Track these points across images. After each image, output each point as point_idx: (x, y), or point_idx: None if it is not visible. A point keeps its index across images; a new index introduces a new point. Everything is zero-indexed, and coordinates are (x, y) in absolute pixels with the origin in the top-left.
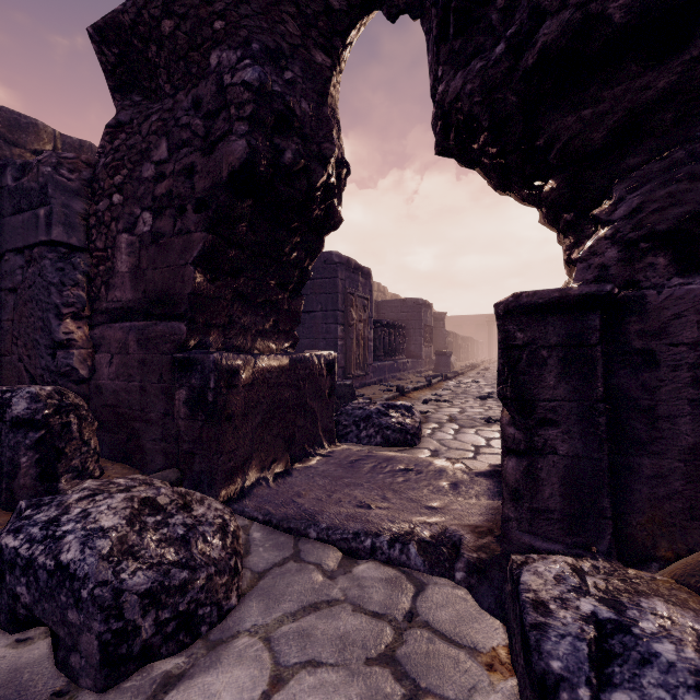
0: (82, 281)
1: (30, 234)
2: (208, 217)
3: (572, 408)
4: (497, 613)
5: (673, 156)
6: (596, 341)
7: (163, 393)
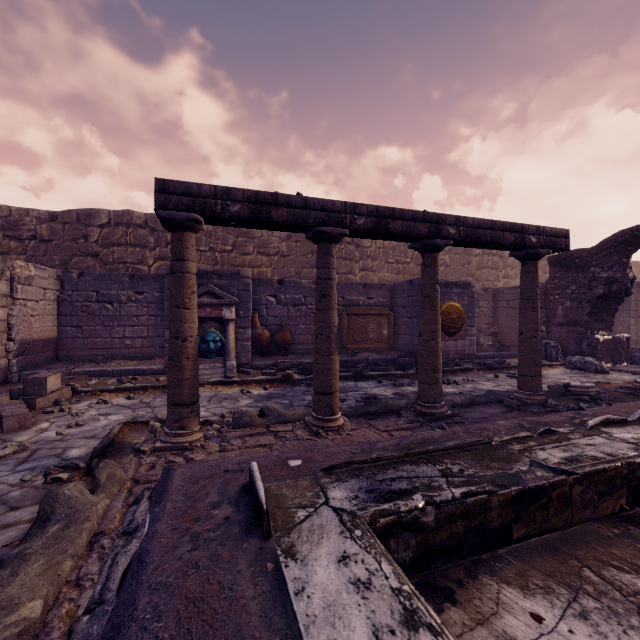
0: (544, 316)
1: None
2: (590, 305)
3: None
4: None
5: None
6: None
7: (575, 344)
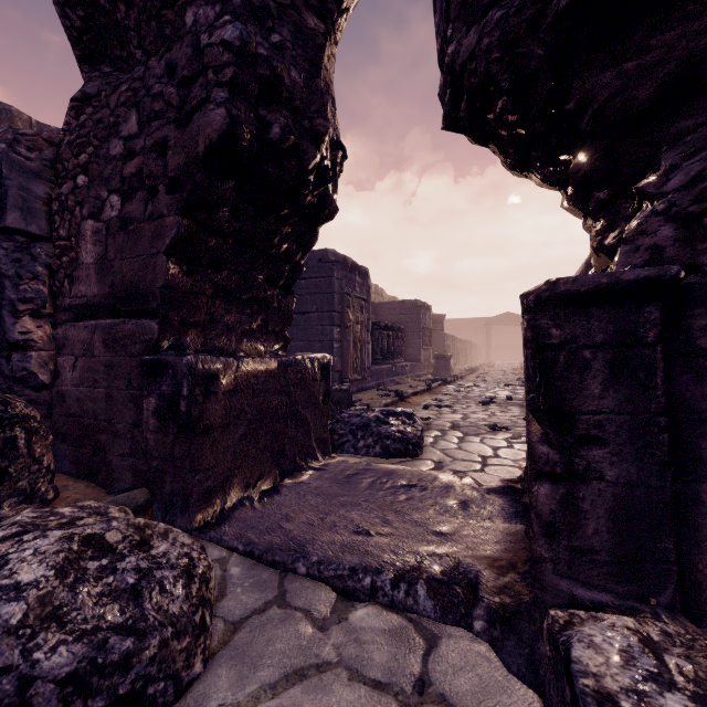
0: (43, 274)
1: None
2: (182, 198)
3: (623, 423)
4: (529, 679)
5: None
6: (655, 339)
7: (132, 401)
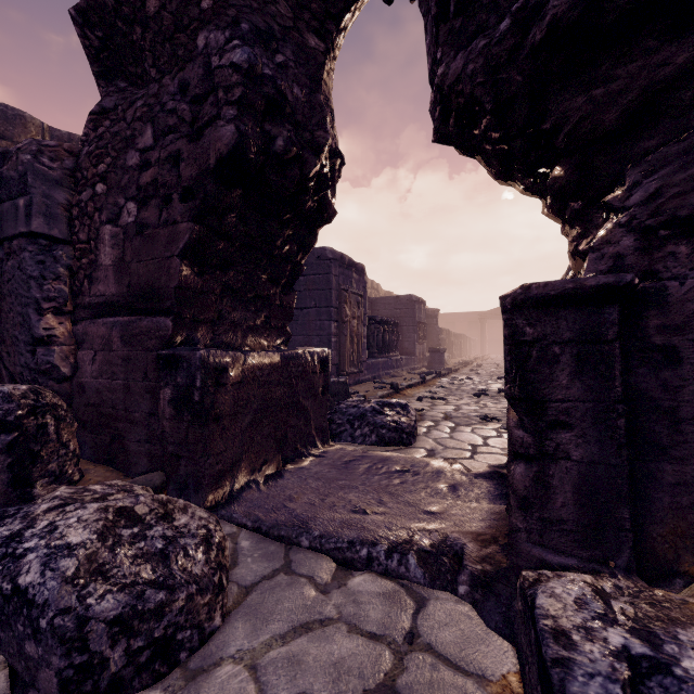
0: (64, 275)
1: (9, 225)
2: (195, 206)
3: (587, 409)
4: (505, 632)
5: (692, 138)
6: (614, 337)
7: (148, 391)
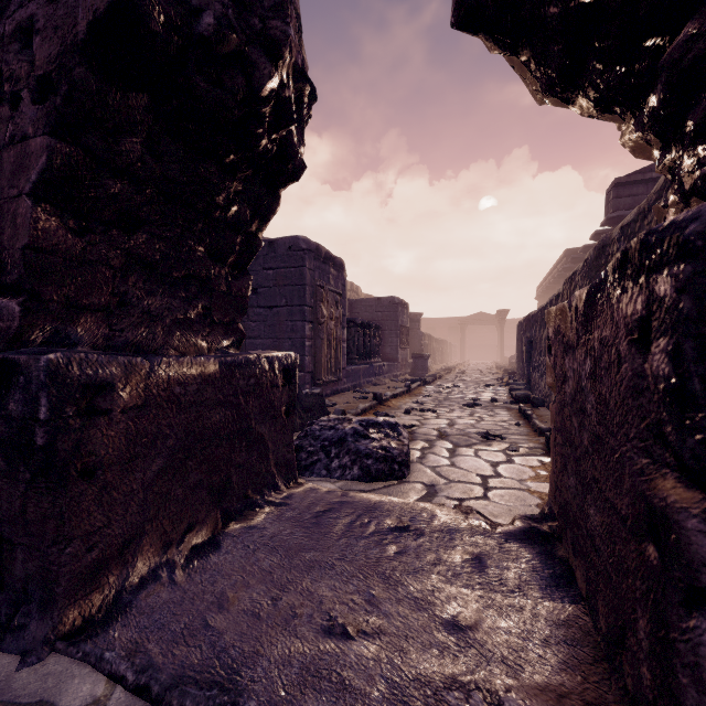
0: None
1: None
2: (54, 107)
3: None
4: None
5: None
6: None
7: None
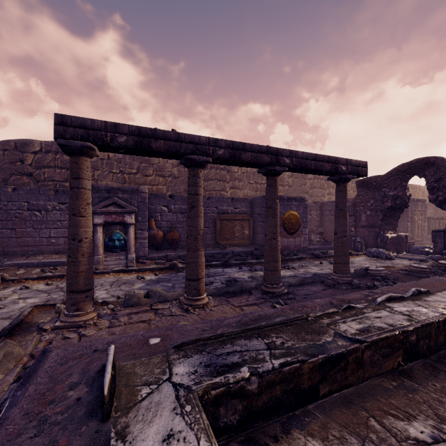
0: (353, 221)
1: None
2: (382, 213)
3: (440, 242)
4: None
5: None
6: (442, 235)
7: (373, 239)
